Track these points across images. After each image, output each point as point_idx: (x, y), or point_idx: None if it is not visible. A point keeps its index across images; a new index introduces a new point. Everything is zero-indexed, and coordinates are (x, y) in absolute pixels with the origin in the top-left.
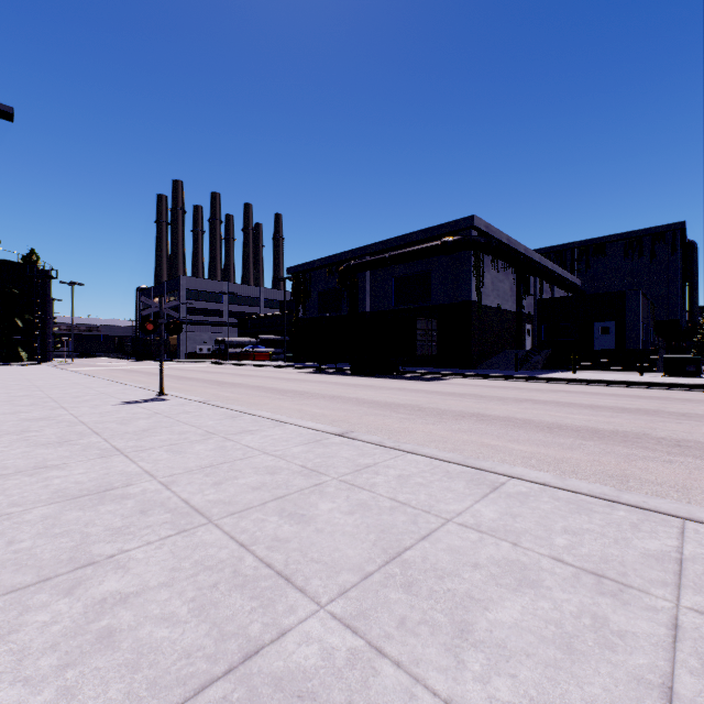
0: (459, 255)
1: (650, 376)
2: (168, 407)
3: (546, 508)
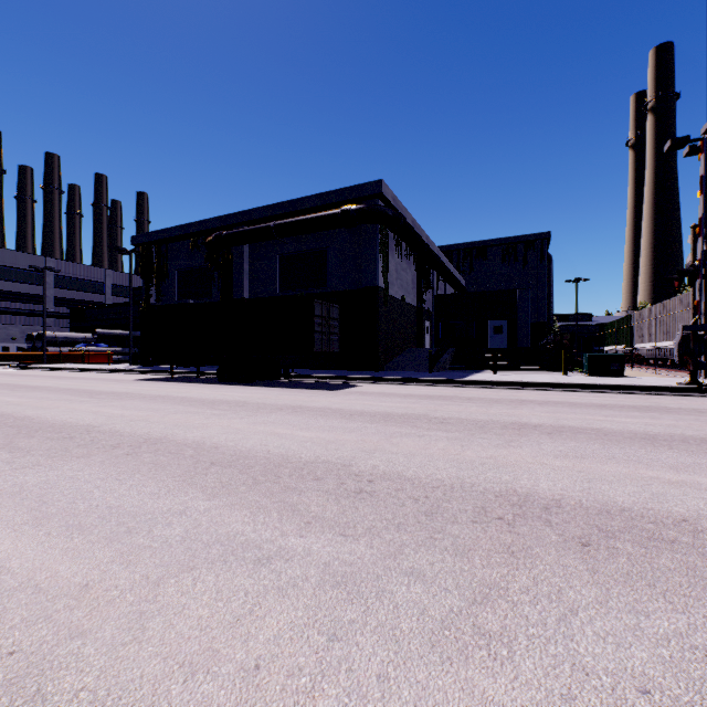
0: (363, 230)
1: (576, 376)
2: None
3: None
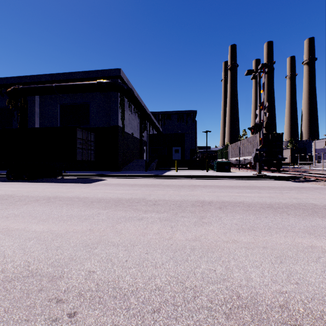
0: (110, 94)
1: (212, 172)
2: None
3: None
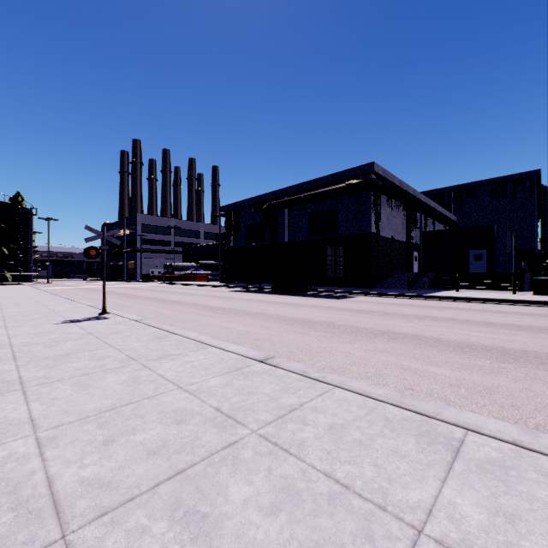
0: (361, 195)
1: (522, 295)
2: (104, 326)
3: (545, 498)
